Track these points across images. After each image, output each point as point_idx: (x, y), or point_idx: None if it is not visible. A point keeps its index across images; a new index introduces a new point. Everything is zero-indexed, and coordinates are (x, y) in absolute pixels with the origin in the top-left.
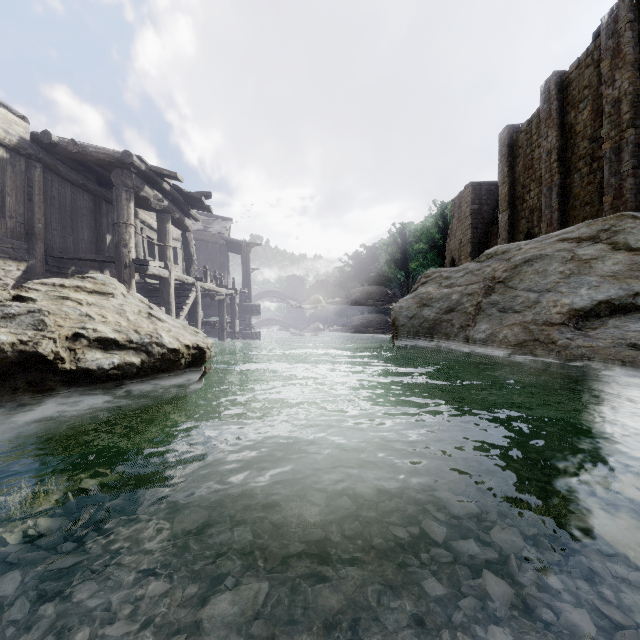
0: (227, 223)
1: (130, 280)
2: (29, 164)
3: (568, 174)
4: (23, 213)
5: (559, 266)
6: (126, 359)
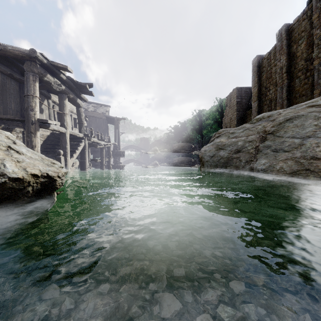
0: (107, 108)
1: (35, 132)
2: None
3: (292, 79)
4: None
5: (313, 121)
6: None
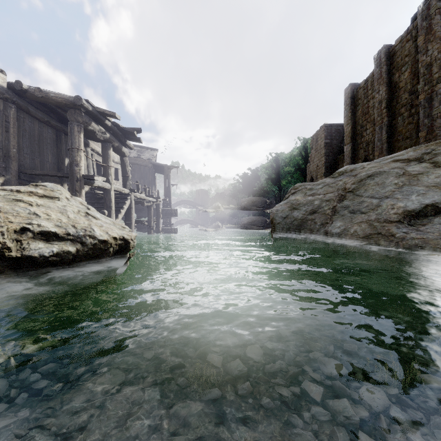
0: (154, 152)
1: (80, 190)
2: (6, 105)
3: (394, 117)
4: (1, 141)
5: (394, 179)
6: (64, 248)
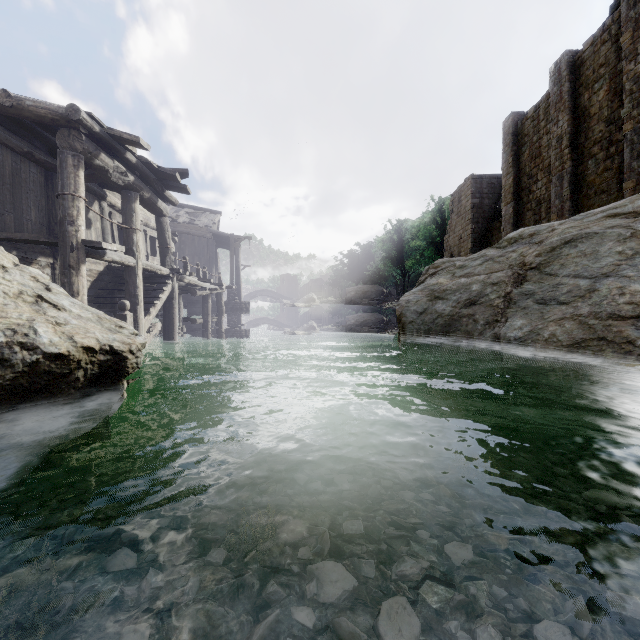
0: (215, 216)
1: (78, 266)
2: None
3: (581, 161)
4: None
5: (615, 245)
6: None
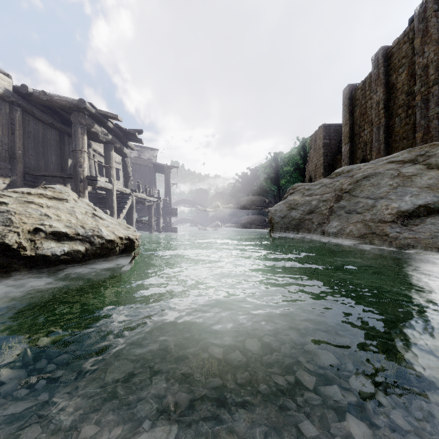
0: (154, 152)
1: (84, 191)
2: (12, 108)
3: (391, 118)
4: (7, 143)
5: (389, 180)
6: (74, 247)
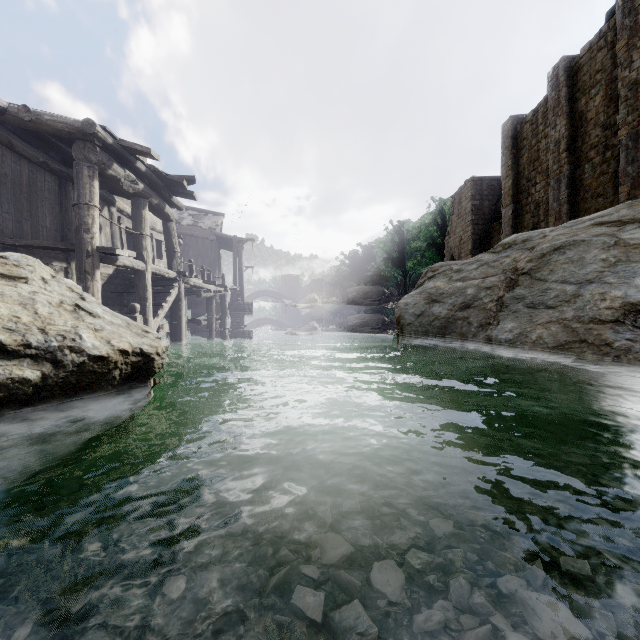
0: (219, 218)
1: (93, 271)
2: None
3: (578, 165)
4: None
5: (600, 253)
6: (14, 373)
